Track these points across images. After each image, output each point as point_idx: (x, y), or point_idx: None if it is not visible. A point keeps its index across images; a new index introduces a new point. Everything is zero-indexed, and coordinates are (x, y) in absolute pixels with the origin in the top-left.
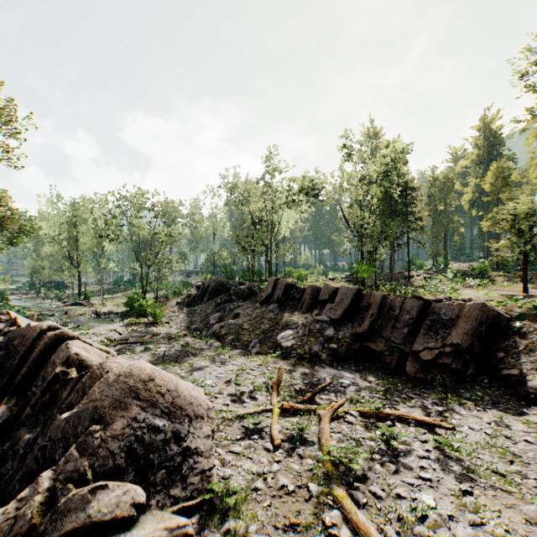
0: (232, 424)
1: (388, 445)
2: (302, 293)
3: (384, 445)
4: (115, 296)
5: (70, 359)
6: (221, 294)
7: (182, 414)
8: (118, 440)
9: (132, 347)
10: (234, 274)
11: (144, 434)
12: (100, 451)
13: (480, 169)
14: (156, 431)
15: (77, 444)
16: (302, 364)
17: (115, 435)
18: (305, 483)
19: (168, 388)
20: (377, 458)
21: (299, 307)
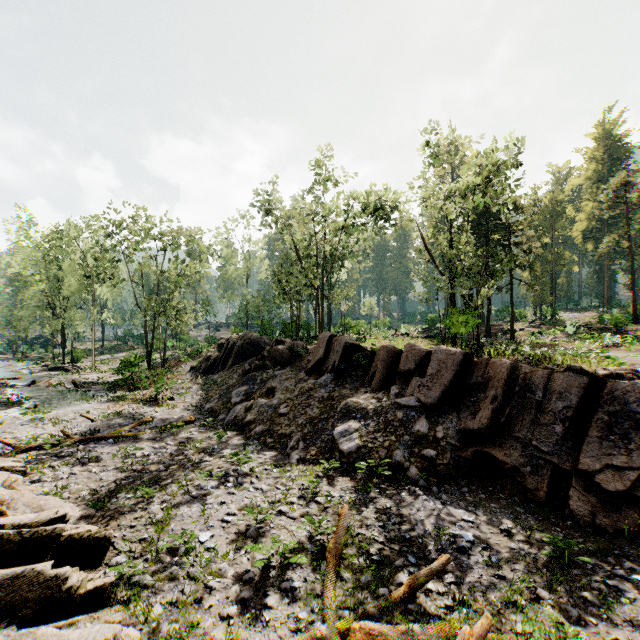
0: None
1: None
2: (370, 357)
3: None
4: (116, 357)
5: None
6: (251, 356)
7: None
8: None
9: (98, 447)
10: (273, 328)
11: None
12: None
13: (598, 189)
14: None
15: None
16: (377, 487)
17: None
18: None
19: None
20: None
21: (366, 380)
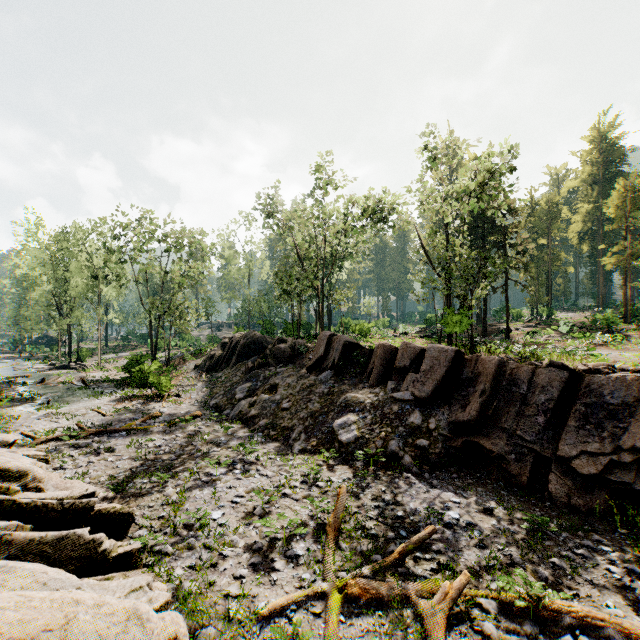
0: (244, 639)
1: None
2: (368, 355)
3: None
4: (121, 356)
5: None
6: (254, 354)
7: None
8: None
9: (112, 439)
10: (274, 327)
11: None
12: None
13: (593, 192)
14: None
15: None
16: (373, 473)
17: None
18: None
19: None
20: None
21: (364, 377)
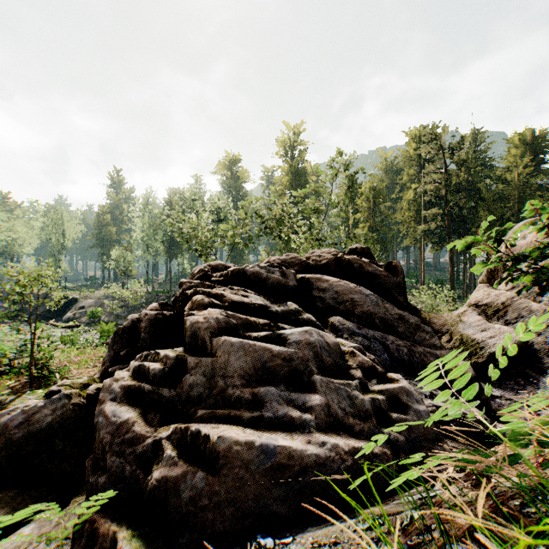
0: None
1: None
2: None
3: None
4: None
5: None
6: None
7: None
8: None
9: None
10: None
11: None
12: None
13: None
14: None
15: None
16: None
17: None
18: None
19: None
20: None
21: None
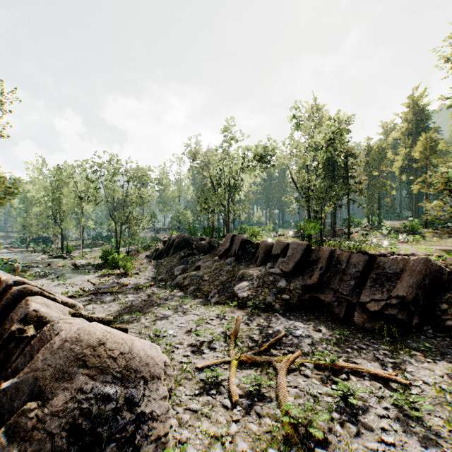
0: (191, 377)
1: (345, 401)
2: (256, 247)
3: (342, 401)
4: (94, 250)
5: (29, 316)
6: (184, 248)
7: (137, 376)
8: (59, 416)
9: (103, 297)
10: (196, 231)
11: (91, 405)
12: (35, 433)
13: (409, 140)
14: (106, 399)
15: (8, 426)
16: (257, 314)
17: (55, 411)
18: (265, 448)
19: (121, 351)
20: (337, 417)
21: (253, 260)
